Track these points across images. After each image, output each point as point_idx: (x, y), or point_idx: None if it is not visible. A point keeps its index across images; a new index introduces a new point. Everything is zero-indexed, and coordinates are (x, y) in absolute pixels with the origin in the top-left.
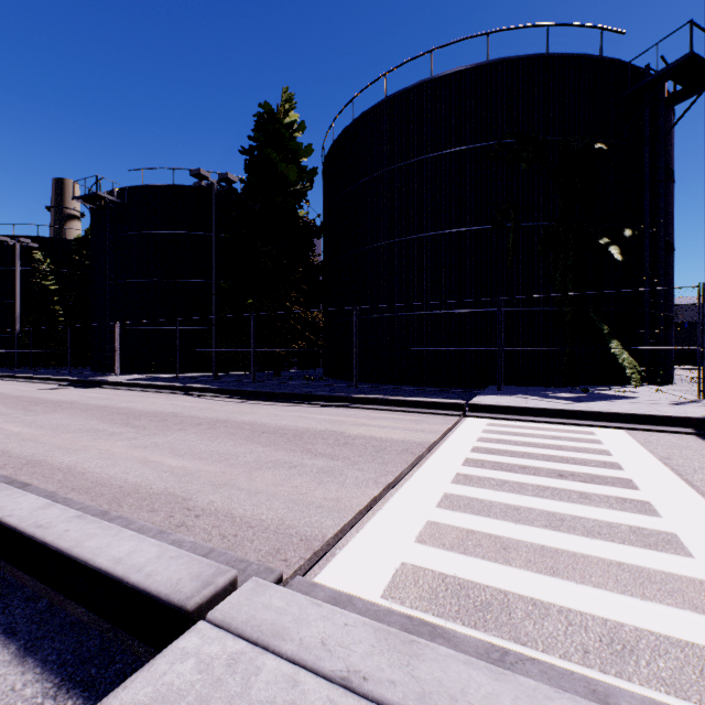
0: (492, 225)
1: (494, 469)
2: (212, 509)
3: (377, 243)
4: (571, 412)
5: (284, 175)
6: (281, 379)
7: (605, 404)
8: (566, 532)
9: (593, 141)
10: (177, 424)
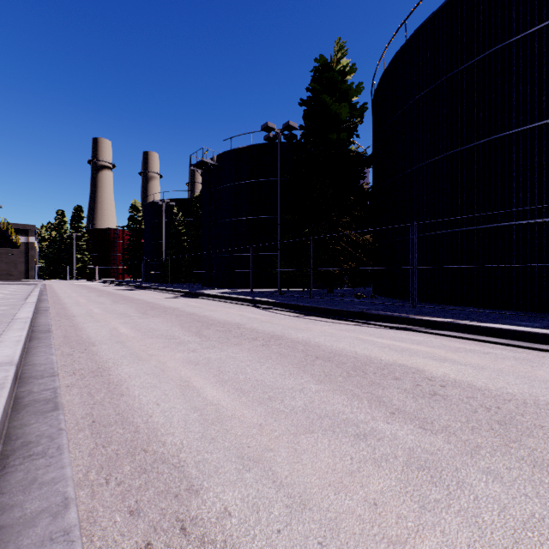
0: None
1: None
2: (216, 543)
3: (434, 157)
4: None
5: (337, 115)
6: (334, 296)
7: None
8: None
9: None
10: (236, 337)
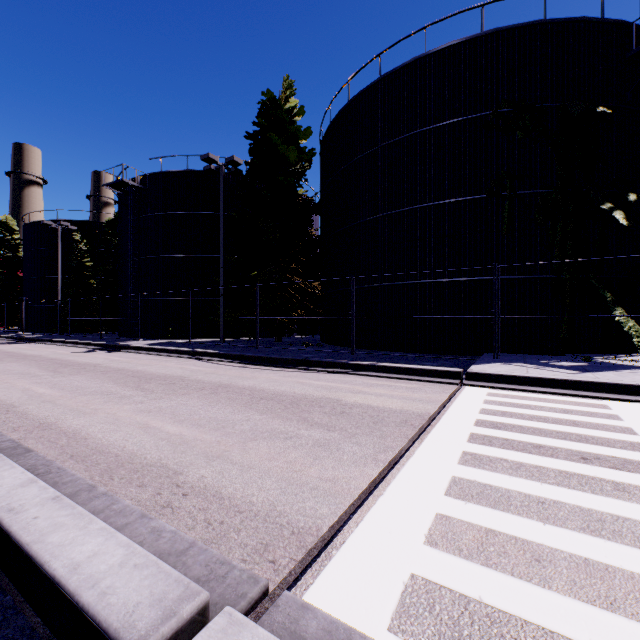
0: (487, 194)
1: (504, 448)
2: (201, 486)
3: (371, 216)
4: (578, 383)
5: (285, 156)
6: (282, 345)
7: (615, 375)
8: (612, 540)
9: (594, 105)
10: (183, 388)
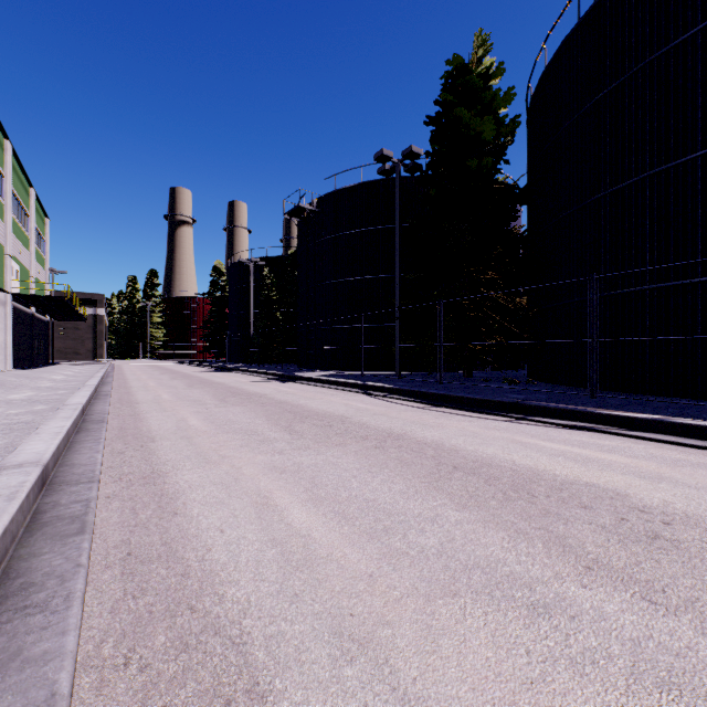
0: None
1: None
2: None
3: (624, 182)
4: None
5: (477, 134)
6: (473, 380)
7: None
8: None
9: None
10: (339, 434)
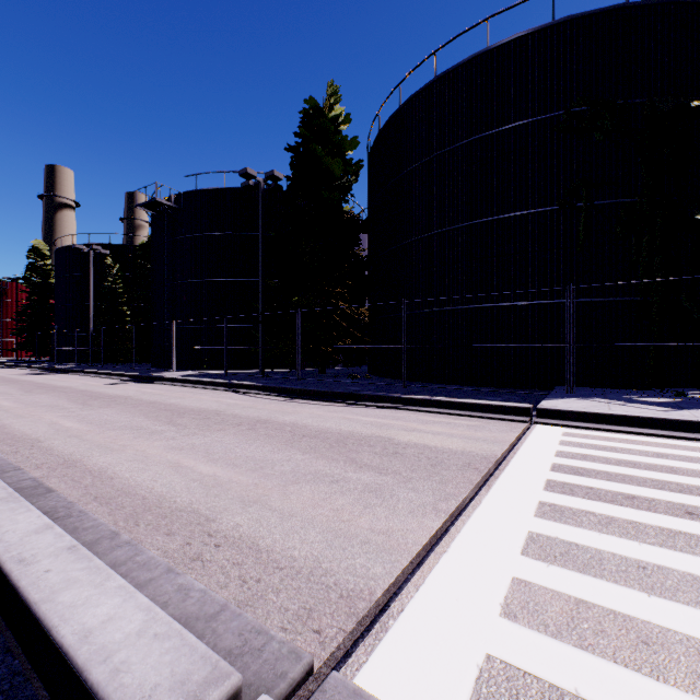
0: (559, 205)
1: (589, 498)
2: (235, 536)
3: (426, 234)
4: (673, 422)
5: (329, 170)
6: (326, 377)
7: None
8: None
9: (687, 99)
10: (218, 423)
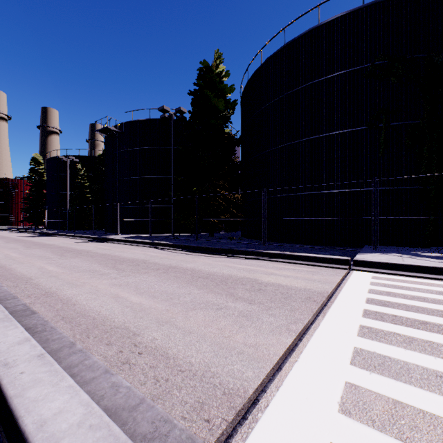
0: (367, 126)
1: (395, 323)
2: (152, 347)
3: (278, 146)
4: None
5: (216, 106)
6: (214, 238)
7: None
8: None
9: None
10: (144, 268)
